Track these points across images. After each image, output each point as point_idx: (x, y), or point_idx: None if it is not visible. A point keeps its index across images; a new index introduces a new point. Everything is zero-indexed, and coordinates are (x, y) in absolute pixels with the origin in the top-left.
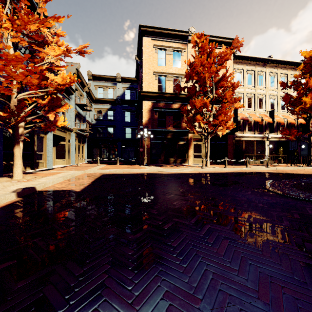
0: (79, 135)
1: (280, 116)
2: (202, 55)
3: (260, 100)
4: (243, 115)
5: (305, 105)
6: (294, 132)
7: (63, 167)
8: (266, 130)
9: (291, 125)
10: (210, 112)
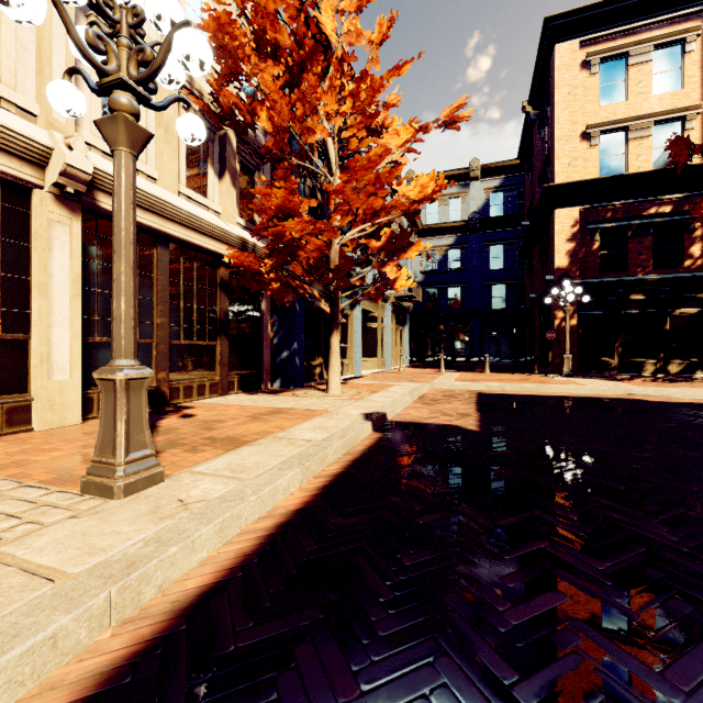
0: (397, 308)
1: None
2: None
3: None
4: None
5: None
6: None
7: (375, 375)
8: None
9: None
10: None
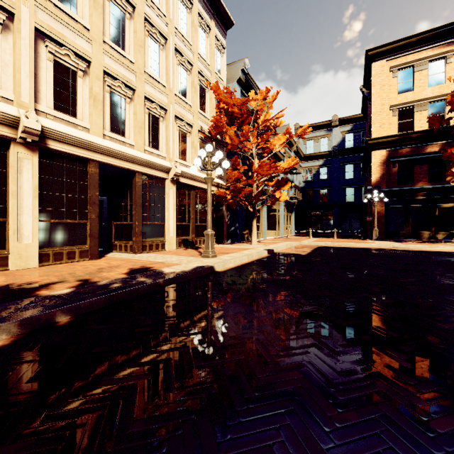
0: (287, 203)
1: None
2: None
3: None
4: None
5: None
6: None
7: (274, 239)
8: None
9: None
10: None
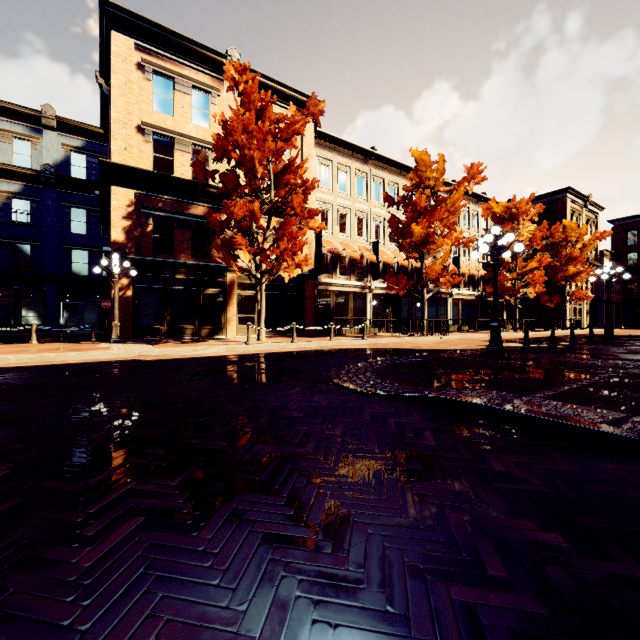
0: None
1: (388, 253)
2: (246, 110)
3: (359, 221)
4: (332, 244)
5: (416, 237)
6: (403, 280)
7: None
8: (369, 276)
9: (404, 268)
10: (263, 230)
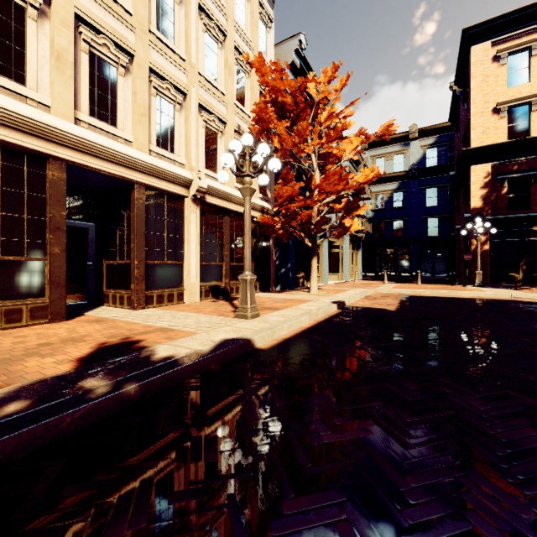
0: (353, 238)
1: None
2: None
3: None
4: None
5: None
6: None
7: (337, 284)
8: None
9: None
10: None
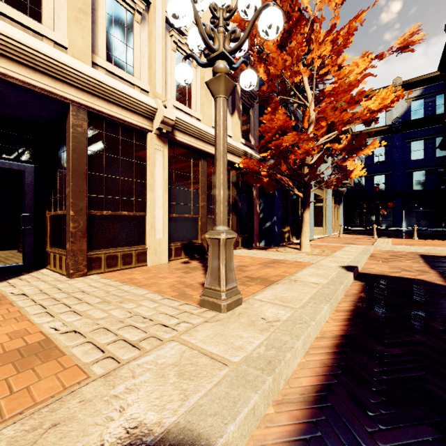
0: (335, 192)
1: None
2: None
3: None
4: None
5: None
6: None
7: (321, 239)
8: None
9: None
10: None
